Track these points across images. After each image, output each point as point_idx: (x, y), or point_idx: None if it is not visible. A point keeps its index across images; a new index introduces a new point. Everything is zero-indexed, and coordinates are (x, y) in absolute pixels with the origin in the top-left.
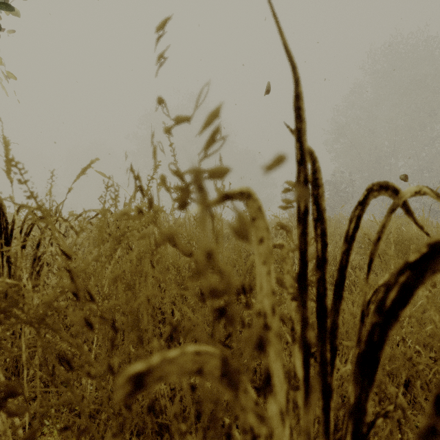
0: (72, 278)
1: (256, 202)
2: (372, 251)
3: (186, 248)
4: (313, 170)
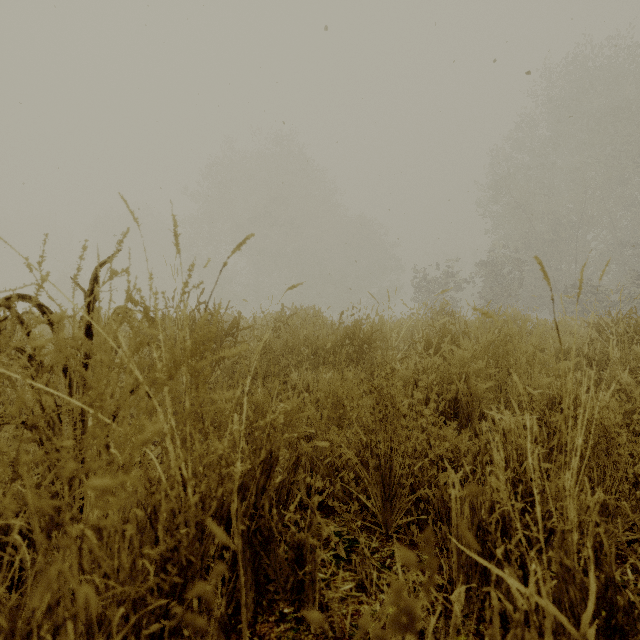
0: None
1: None
2: None
3: None
4: None
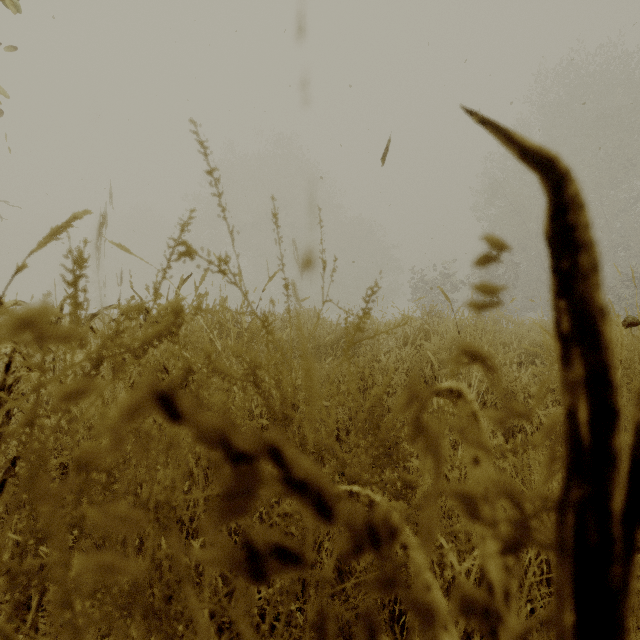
0: None
1: None
2: None
3: (210, 423)
4: (557, 205)
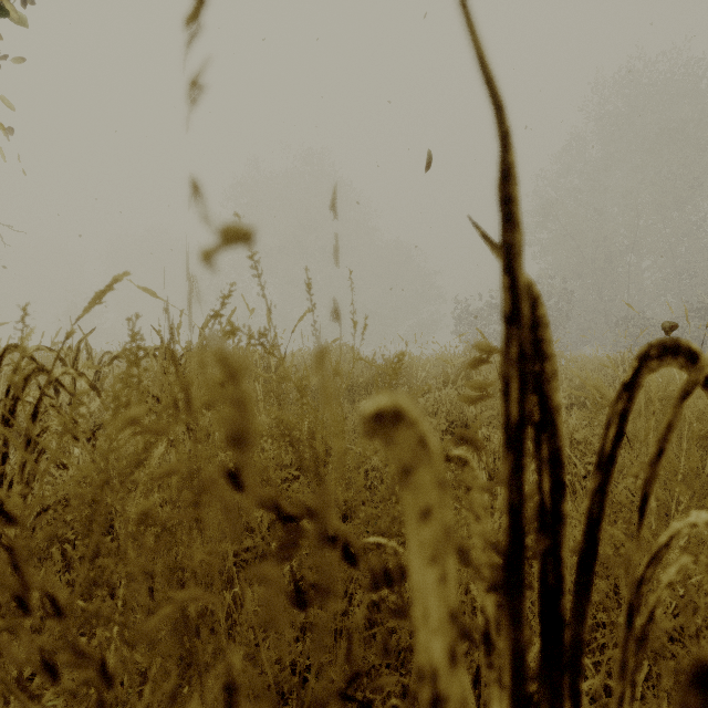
0: (15, 566)
1: (414, 428)
2: (648, 478)
3: (266, 492)
4: (532, 320)
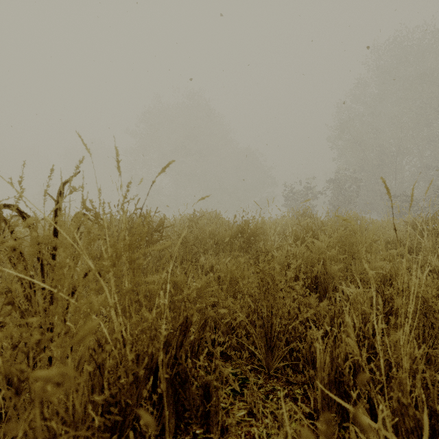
0: None
1: None
2: None
3: None
4: None
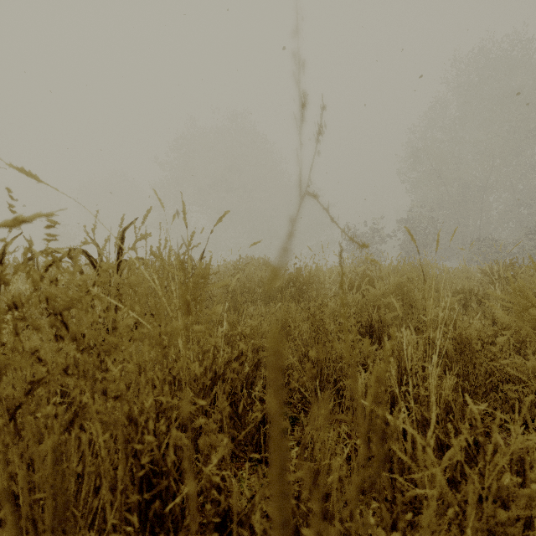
0: None
1: None
2: None
3: None
4: None
